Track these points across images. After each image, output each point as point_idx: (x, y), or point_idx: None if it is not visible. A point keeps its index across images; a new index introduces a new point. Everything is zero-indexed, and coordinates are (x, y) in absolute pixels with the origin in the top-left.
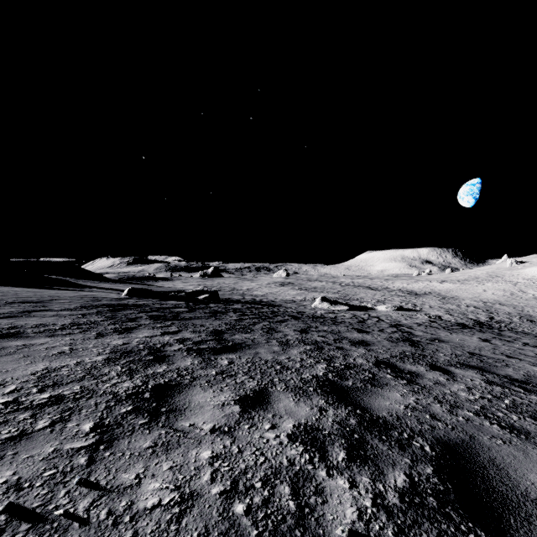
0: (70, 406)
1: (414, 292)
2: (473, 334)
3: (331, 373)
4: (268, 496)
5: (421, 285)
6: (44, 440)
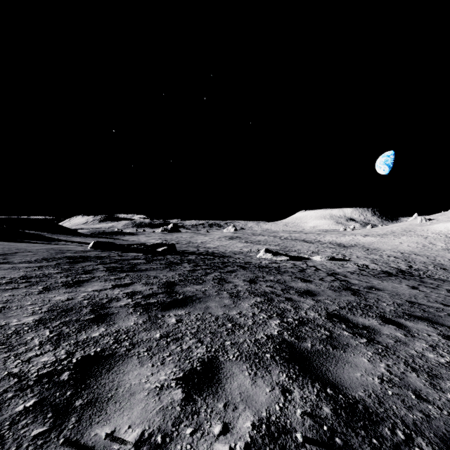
0: None
1: (343, 244)
2: (400, 281)
3: (287, 332)
4: None
5: (348, 239)
6: None
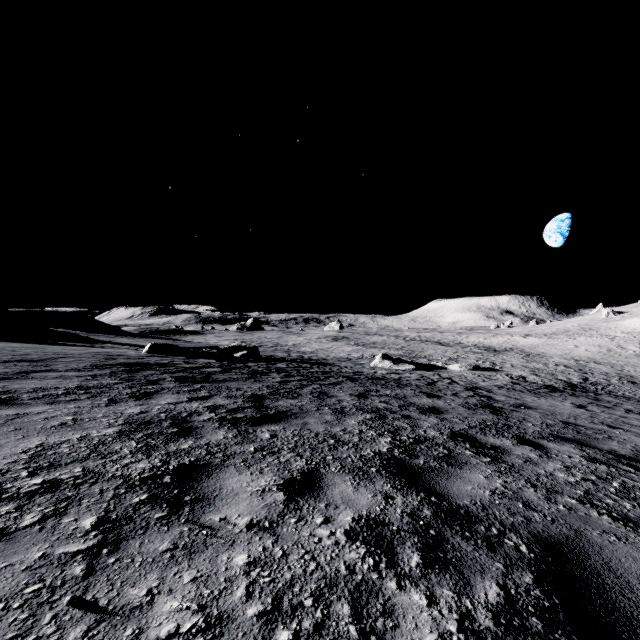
0: (68, 495)
1: (493, 348)
2: (565, 398)
3: (398, 449)
4: (321, 618)
5: (501, 340)
6: (29, 542)
